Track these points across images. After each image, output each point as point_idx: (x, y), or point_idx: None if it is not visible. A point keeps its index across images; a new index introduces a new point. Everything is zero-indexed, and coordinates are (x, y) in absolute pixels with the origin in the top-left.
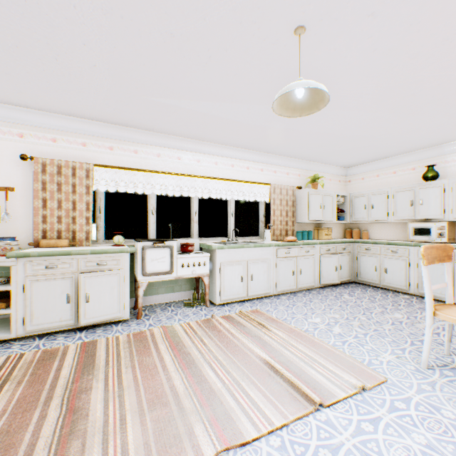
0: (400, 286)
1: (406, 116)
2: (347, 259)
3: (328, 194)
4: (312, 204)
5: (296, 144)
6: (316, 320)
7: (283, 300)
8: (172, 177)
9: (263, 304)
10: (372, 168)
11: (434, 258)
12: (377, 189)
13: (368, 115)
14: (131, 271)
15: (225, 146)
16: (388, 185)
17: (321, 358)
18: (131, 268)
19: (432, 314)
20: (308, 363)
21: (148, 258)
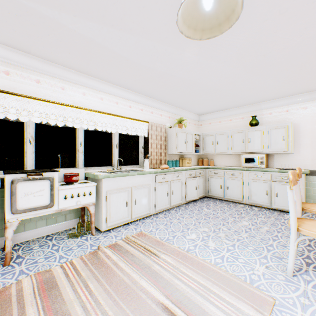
0: (237, 198)
1: (251, 75)
2: (202, 181)
3: (189, 132)
4: (179, 140)
5: (170, 90)
6: (193, 237)
7: (161, 218)
8: (54, 106)
9: (146, 225)
10: (216, 116)
11: (292, 183)
12: (221, 131)
13: (229, 69)
14: (0, 207)
15: (110, 84)
16: (227, 128)
17: (214, 285)
18: (0, 203)
19: (296, 230)
20: (205, 296)
21: (20, 193)
